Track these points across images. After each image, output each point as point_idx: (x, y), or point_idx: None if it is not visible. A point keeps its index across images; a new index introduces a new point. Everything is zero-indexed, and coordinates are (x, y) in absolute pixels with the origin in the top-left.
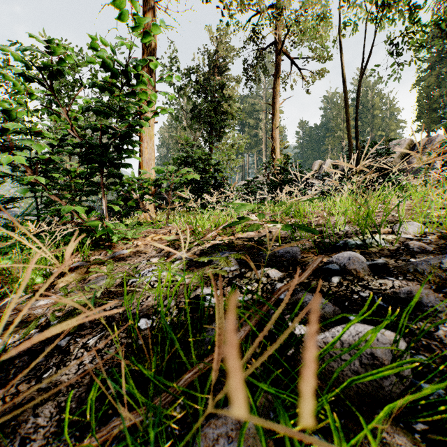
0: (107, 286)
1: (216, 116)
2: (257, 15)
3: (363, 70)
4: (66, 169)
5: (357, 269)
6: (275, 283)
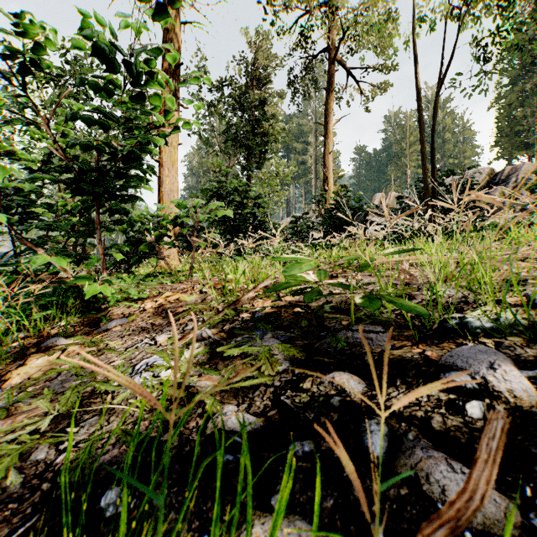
0: (62, 407)
1: (255, 138)
2: (306, 14)
3: (441, 79)
4: (45, 202)
5: (516, 391)
6: (362, 416)
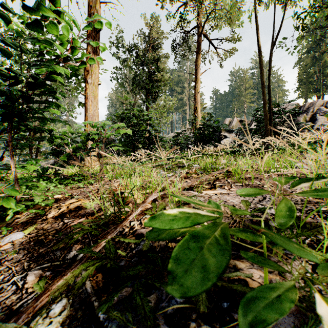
0: None
1: (151, 83)
2: (183, 4)
3: (275, 40)
4: None
5: None
6: None
